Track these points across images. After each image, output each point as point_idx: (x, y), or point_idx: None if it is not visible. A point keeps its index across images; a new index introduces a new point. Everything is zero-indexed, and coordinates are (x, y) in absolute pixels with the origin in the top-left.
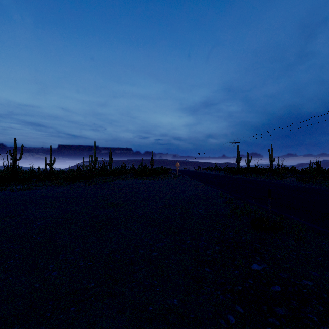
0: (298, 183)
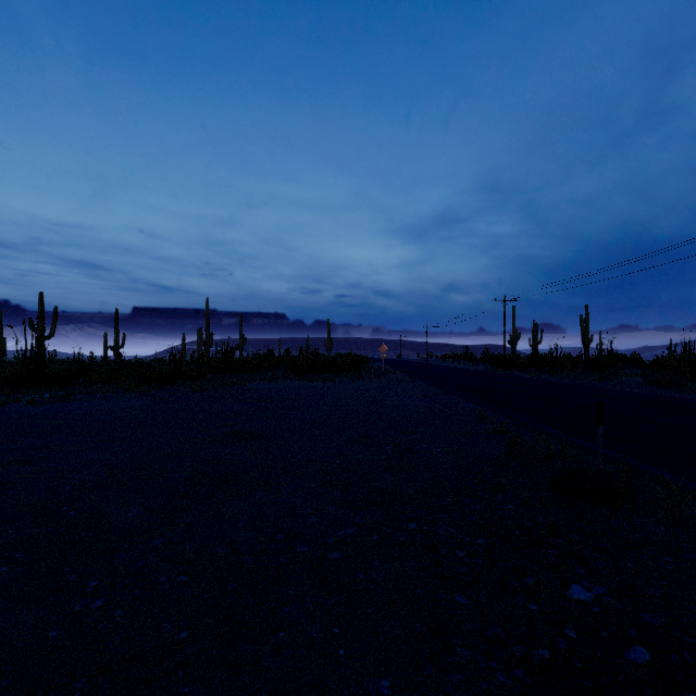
0: (650, 388)
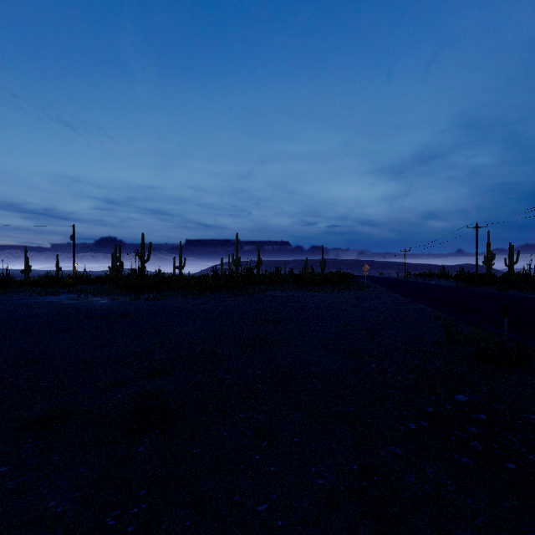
0: None
